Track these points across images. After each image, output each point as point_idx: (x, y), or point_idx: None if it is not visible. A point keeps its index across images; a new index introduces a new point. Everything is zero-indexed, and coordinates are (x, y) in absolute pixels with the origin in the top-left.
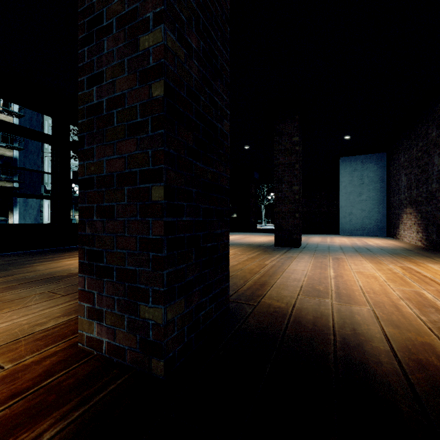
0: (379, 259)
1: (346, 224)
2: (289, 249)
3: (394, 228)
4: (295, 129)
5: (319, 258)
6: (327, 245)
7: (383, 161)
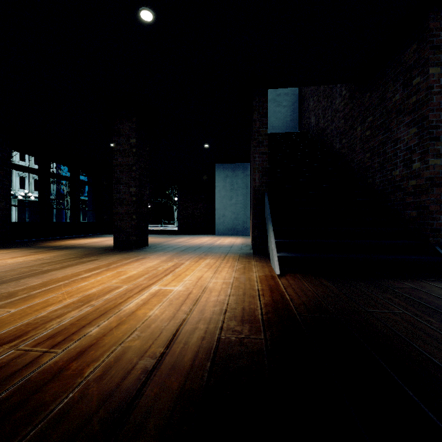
0: (179, 257)
1: (221, 225)
2: (121, 251)
3: None
4: (133, 131)
5: (124, 259)
6: (174, 245)
7: (248, 170)
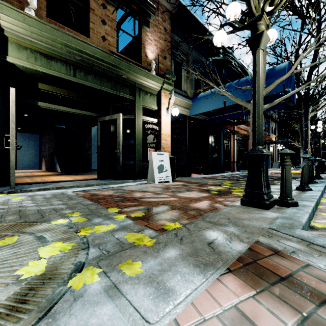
0: (26, 173)
1: (20, 164)
2: None
3: (41, 166)
4: None
5: None
6: None
7: (38, 138)
